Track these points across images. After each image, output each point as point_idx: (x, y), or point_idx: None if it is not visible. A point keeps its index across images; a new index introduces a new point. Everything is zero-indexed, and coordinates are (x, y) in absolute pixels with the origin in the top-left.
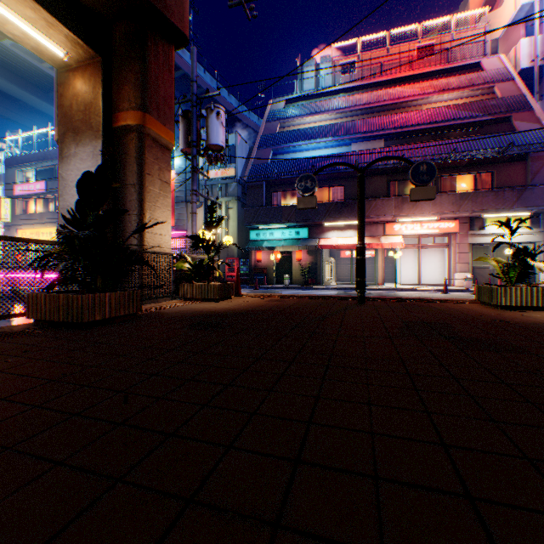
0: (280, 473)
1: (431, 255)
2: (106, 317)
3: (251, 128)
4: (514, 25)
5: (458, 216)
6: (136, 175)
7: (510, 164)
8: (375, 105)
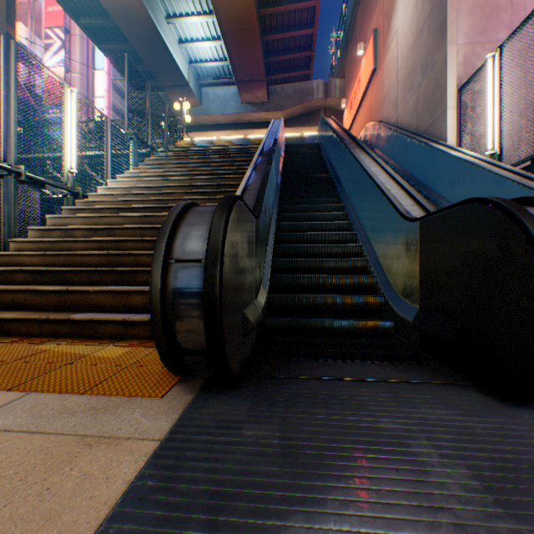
0: None
1: None
2: None
3: None
4: None
5: None
6: None
7: None
8: None
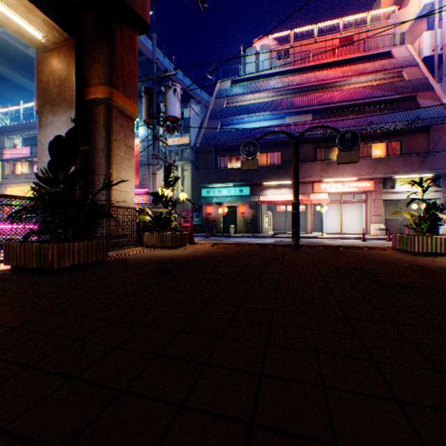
0: (235, 442)
1: (351, 209)
2: (75, 264)
3: (202, 104)
4: (418, 21)
5: (373, 177)
6: (104, 141)
7: (416, 134)
8: (305, 86)
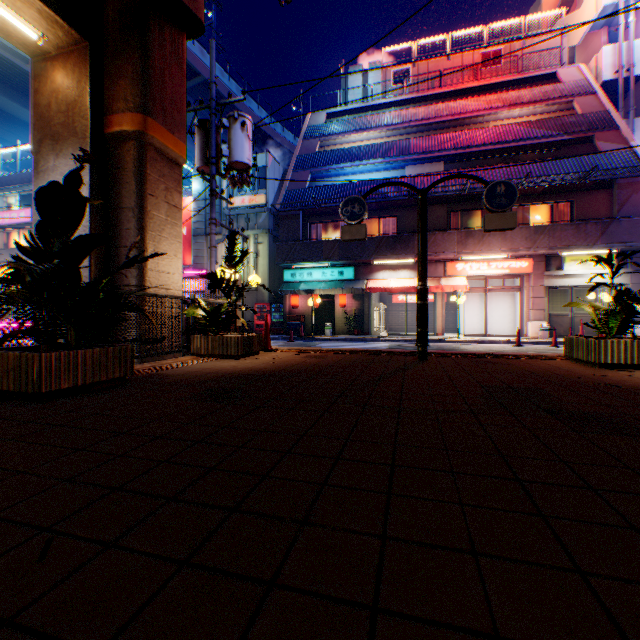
0: None
1: (499, 300)
2: (79, 384)
3: (285, 149)
4: (595, 31)
5: (532, 253)
6: (135, 196)
7: (593, 192)
8: (433, 121)
